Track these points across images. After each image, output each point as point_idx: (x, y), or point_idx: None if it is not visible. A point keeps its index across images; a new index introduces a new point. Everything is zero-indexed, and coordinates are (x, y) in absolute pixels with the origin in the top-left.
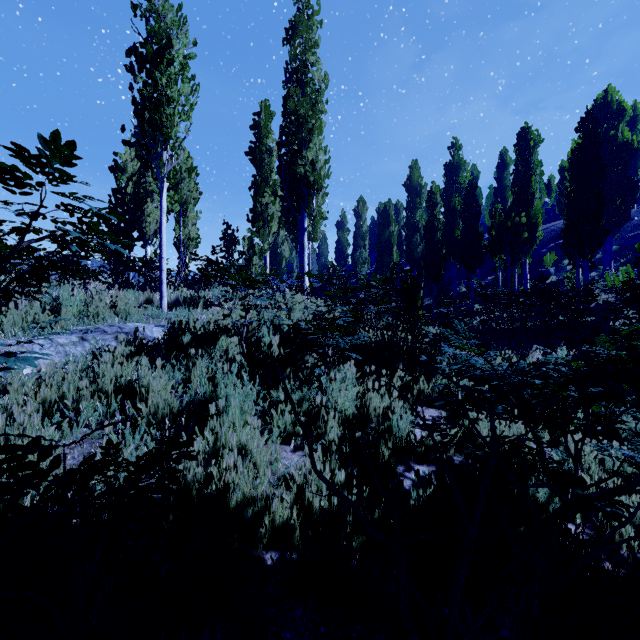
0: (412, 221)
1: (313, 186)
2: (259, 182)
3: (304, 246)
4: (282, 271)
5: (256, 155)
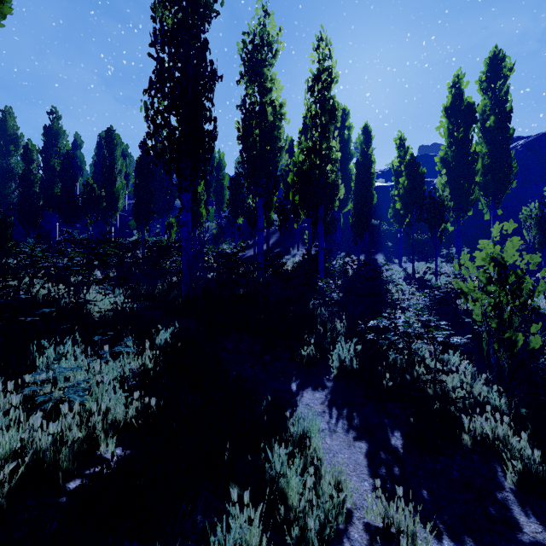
0: (5, 166)
1: None
2: None
3: None
4: None
5: None
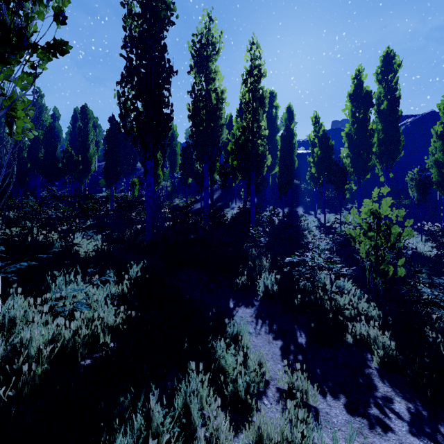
0: None
1: None
2: None
3: None
4: None
5: None
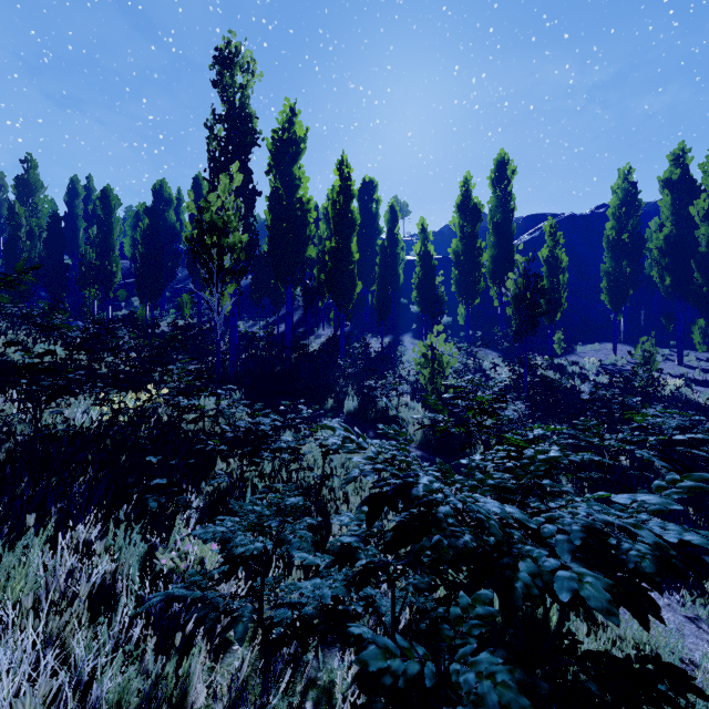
0: None
1: None
2: None
3: None
4: None
5: None
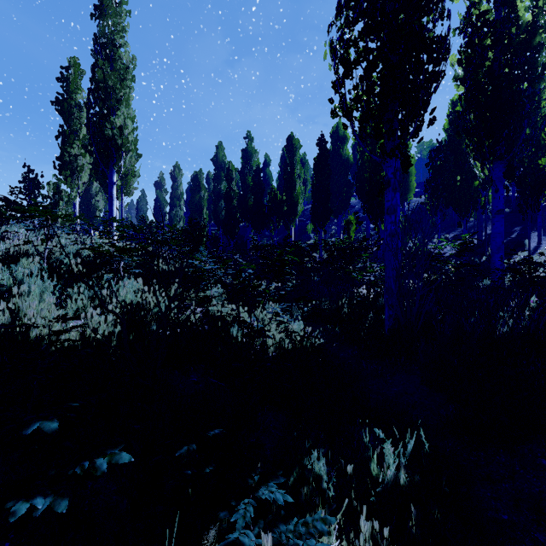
0: (218, 190)
1: (121, 148)
2: (67, 133)
3: (113, 197)
4: (96, 221)
5: (64, 107)
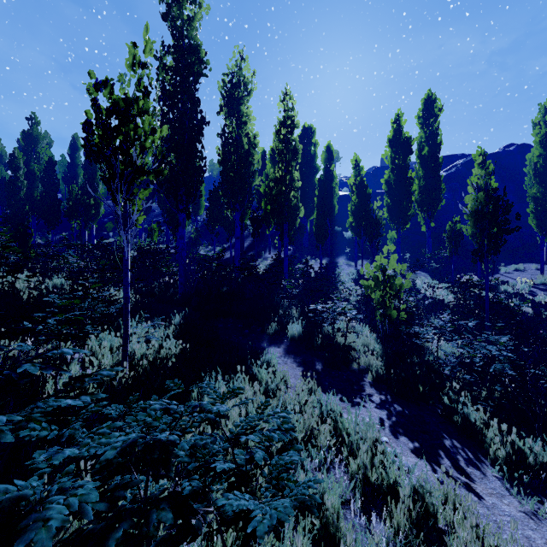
0: None
1: None
2: None
3: None
4: None
5: None
